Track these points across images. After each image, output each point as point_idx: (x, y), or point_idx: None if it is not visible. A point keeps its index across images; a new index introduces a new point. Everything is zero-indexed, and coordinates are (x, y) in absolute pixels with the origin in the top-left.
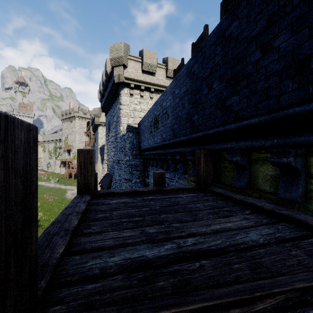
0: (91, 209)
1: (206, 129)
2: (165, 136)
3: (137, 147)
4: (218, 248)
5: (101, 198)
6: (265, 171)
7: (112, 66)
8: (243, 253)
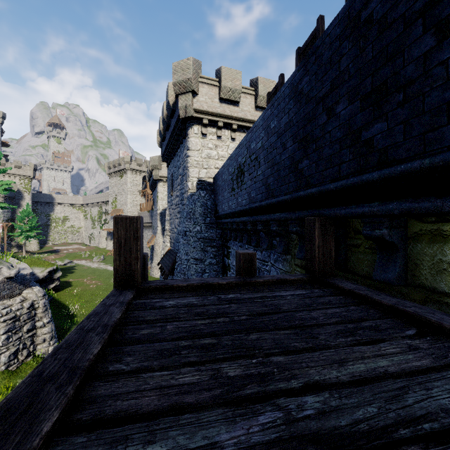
0: (132, 317)
1: (324, 183)
2: (254, 194)
3: (212, 212)
4: (374, 428)
5: (151, 295)
6: (436, 255)
7: (176, 94)
8: (435, 448)
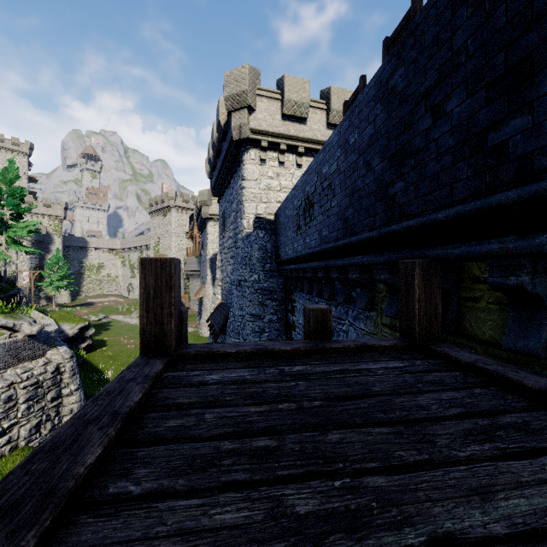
0: (158, 399)
1: (428, 211)
2: (327, 232)
3: (273, 256)
4: None
5: (189, 365)
6: None
7: (228, 111)
8: None
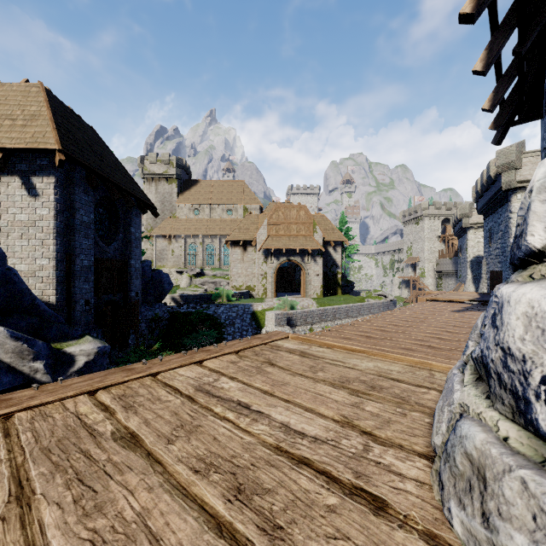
0: None
1: None
2: None
3: None
4: None
5: None
6: None
7: (498, 173)
8: None
